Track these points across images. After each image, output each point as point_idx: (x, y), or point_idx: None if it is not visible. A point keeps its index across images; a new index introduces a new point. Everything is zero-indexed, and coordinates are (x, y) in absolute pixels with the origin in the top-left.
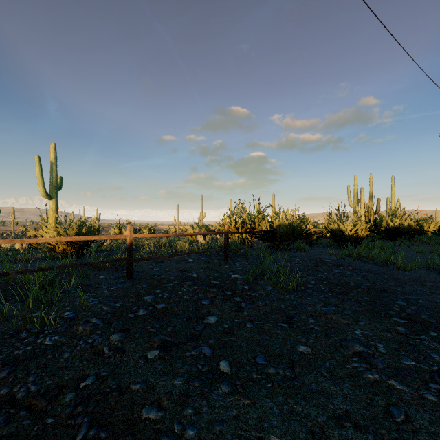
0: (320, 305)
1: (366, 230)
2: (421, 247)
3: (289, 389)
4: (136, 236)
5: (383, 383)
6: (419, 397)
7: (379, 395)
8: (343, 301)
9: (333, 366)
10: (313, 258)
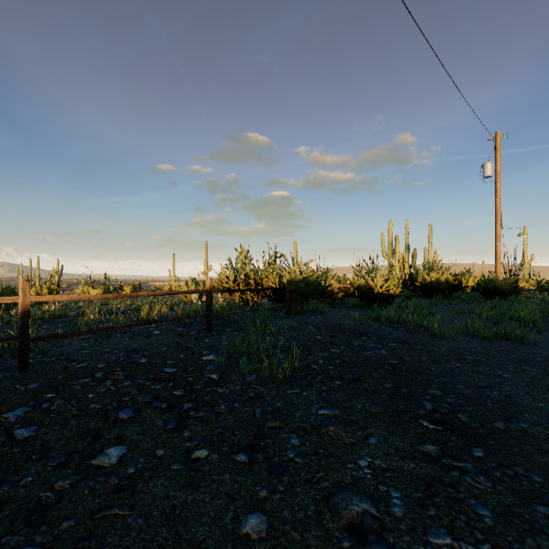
0: (317, 407)
1: (399, 286)
2: (460, 305)
3: None
4: (37, 298)
5: None
6: None
7: None
8: (355, 395)
9: None
10: (332, 324)
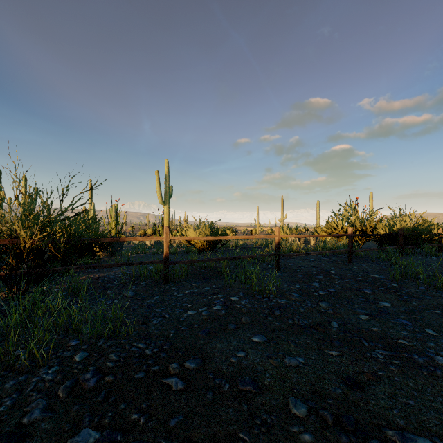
0: None
1: None
2: None
3: None
4: (282, 236)
5: None
6: None
7: None
8: None
9: None
10: None
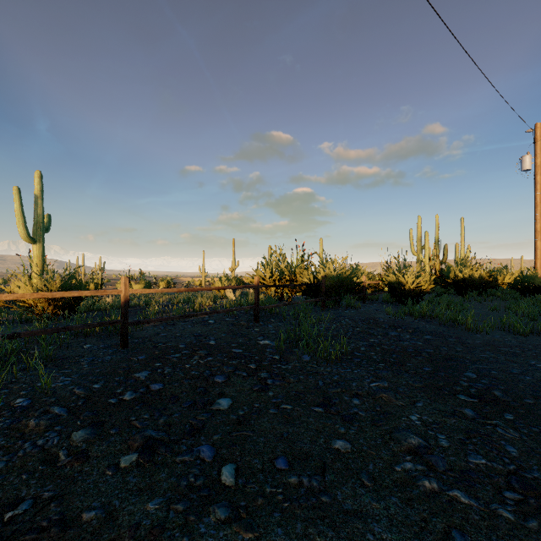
0: (368, 380)
1: (431, 283)
2: (495, 302)
3: (313, 510)
4: (133, 291)
5: (444, 495)
6: (491, 515)
7: (437, 514)
8: (398, 374)
9: (379, 470)
10: (366, 317)
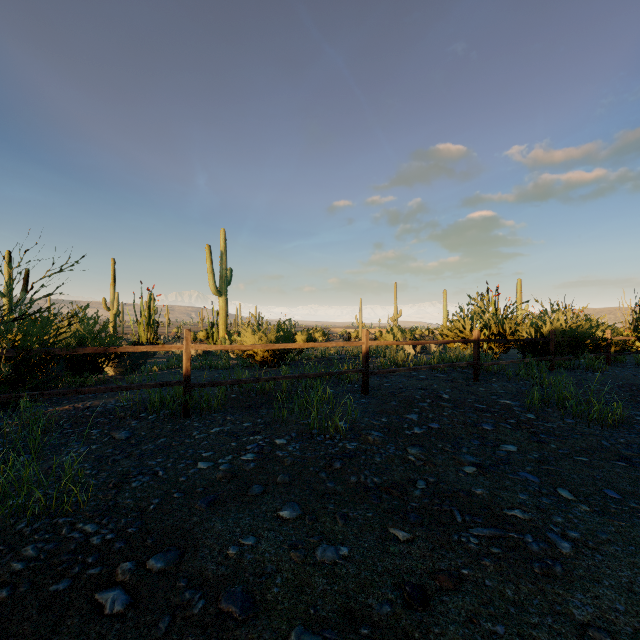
0: None
1: None
2: None
3: None
4: (372, 343)
5: None
6: None
7: None
8: None
9: None
10: (623, 383)
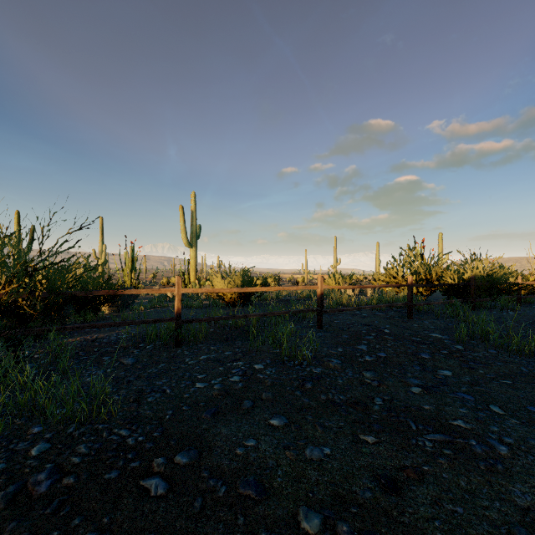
0: None
1: None
2: None
3: None
4: (325, 287)
5: None
6: None
7: None
8: None
9: None
10: (533, 320)
